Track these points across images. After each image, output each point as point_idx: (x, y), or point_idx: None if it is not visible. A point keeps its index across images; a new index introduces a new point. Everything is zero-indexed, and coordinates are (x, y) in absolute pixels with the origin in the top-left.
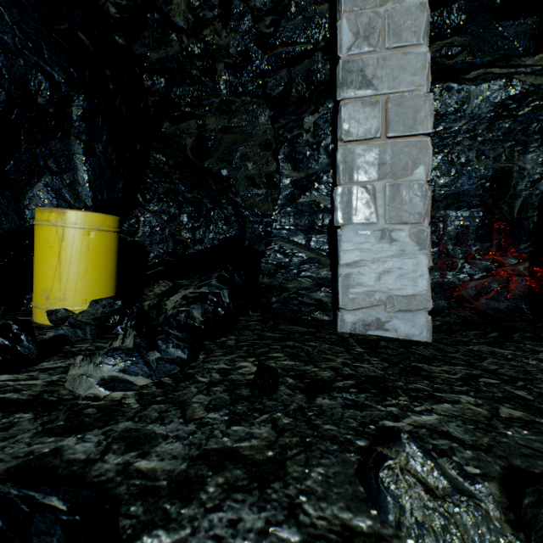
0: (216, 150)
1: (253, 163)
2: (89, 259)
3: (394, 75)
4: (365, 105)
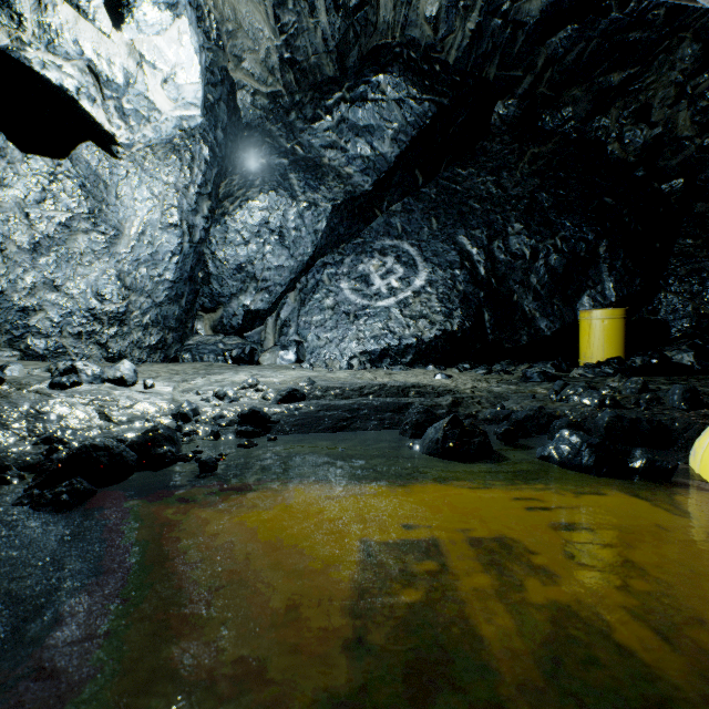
0: None
1: None
2: (604, 335)
3: None
4: None
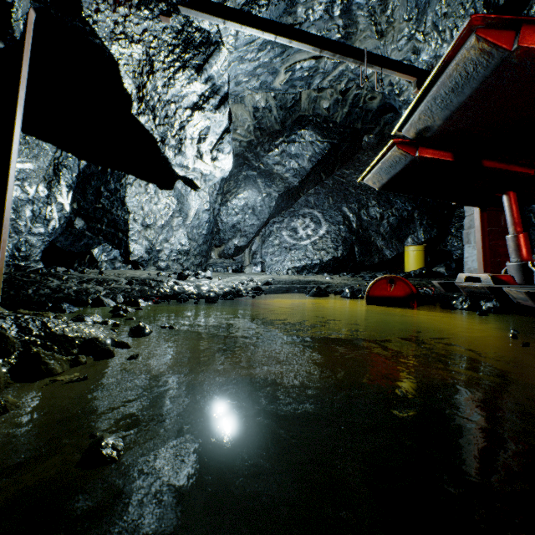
0: None
1: None
2: (414, 259)
3: None
4: None
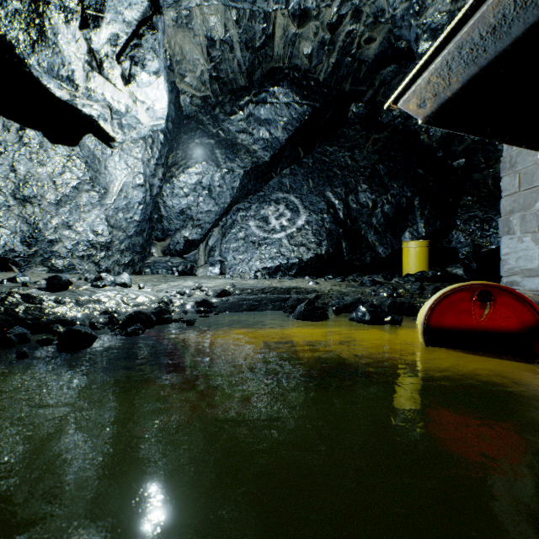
0: None
1: None
2: (416, 257)
3: (524, 159)
4: (510, 178)
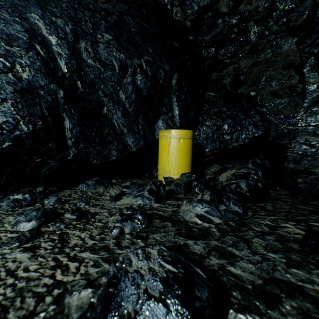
0: (246, 80)
1: (276, 81)
2: (180, 153)
3: None
4: None
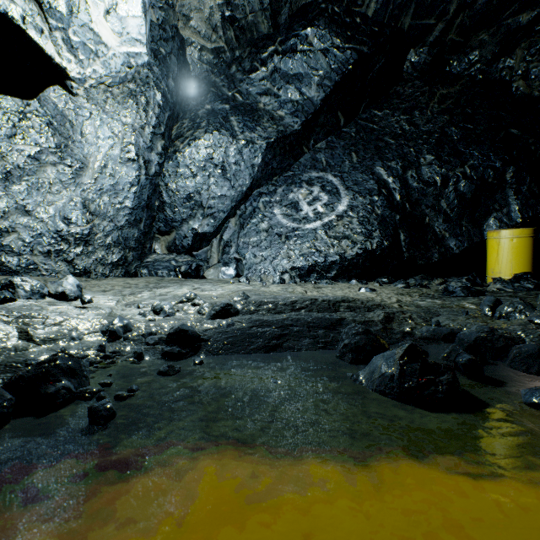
0: None
1: None
2: (512, 253)
3: None
4: None
